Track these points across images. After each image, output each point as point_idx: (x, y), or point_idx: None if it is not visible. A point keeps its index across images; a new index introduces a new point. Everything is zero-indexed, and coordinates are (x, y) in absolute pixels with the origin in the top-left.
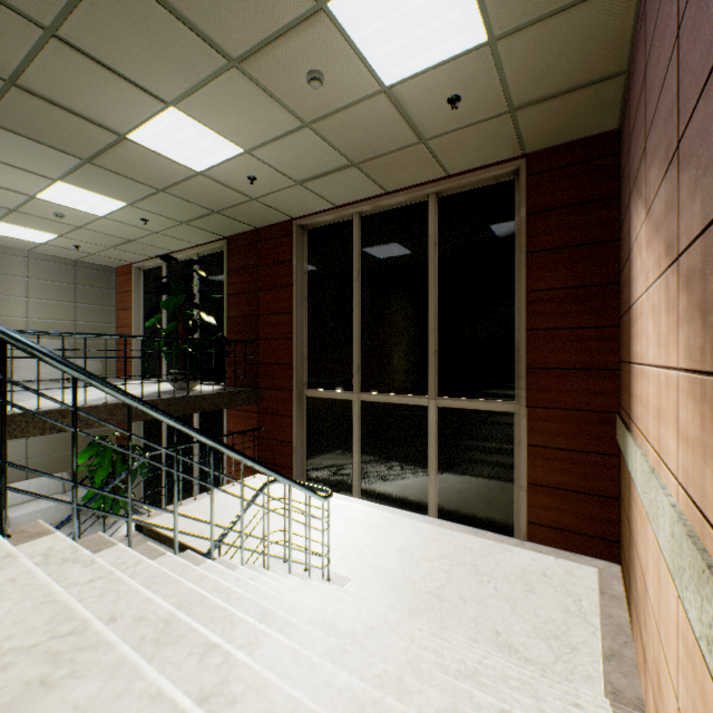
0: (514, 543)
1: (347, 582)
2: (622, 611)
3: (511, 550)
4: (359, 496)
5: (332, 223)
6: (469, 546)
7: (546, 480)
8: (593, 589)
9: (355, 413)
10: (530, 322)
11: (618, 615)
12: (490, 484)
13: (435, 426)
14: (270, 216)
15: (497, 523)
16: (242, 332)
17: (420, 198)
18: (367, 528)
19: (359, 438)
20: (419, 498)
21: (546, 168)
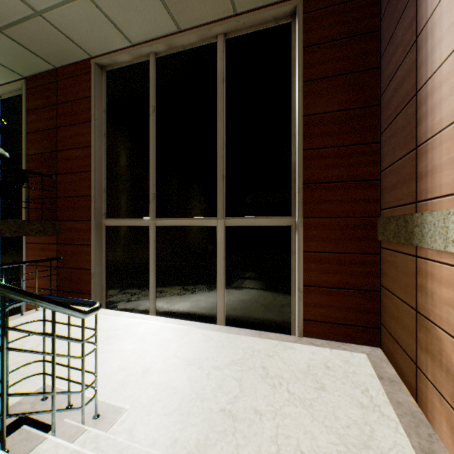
0: (293, 340)
1: (120, 415)
2: (406, 395)
3: (293, 347)
4: (154, 313)
5: (130, 64)
6: (256, 348)
7: (319, 281)
8: (372, 376)
9: (151, 238)
10: (306, 143)
11: (406, 401)
12: (271, 290)
13: (223, 243)
14: (65, 49)
15: (277, 323)
16: (41, 168)
17: (210, 40)
18: (157, 343)
19: (154, 260)
20: (209, 309)
21: (319, 7)
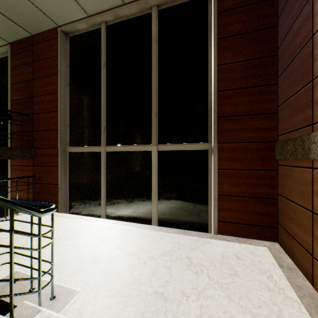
0: (210, 236)
1: (72, 297)
2: (303, 280)
3: (210, 242)
4: (105, 217)
5: (87, 31)
6: (182, 243)
7: (230, 192)
8: (274, 264)
9: (102, 160)
10: (220, 86)
11: (304, 285)
12: (193, 199)
13: (156, 163)
14: (38, 20)
15: (197, 224)
16: (21, 110)
17: (146, 11)
18: (105, 239)
19: (105, 177)
20: (146, 214)
21: None
